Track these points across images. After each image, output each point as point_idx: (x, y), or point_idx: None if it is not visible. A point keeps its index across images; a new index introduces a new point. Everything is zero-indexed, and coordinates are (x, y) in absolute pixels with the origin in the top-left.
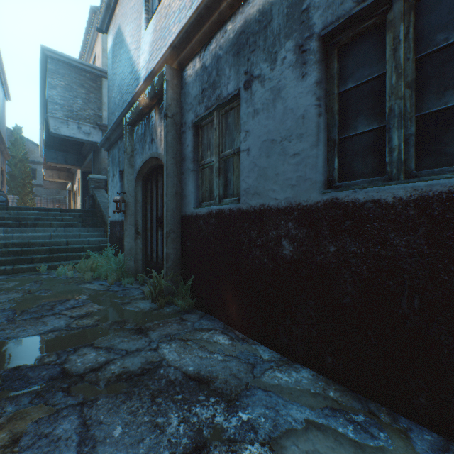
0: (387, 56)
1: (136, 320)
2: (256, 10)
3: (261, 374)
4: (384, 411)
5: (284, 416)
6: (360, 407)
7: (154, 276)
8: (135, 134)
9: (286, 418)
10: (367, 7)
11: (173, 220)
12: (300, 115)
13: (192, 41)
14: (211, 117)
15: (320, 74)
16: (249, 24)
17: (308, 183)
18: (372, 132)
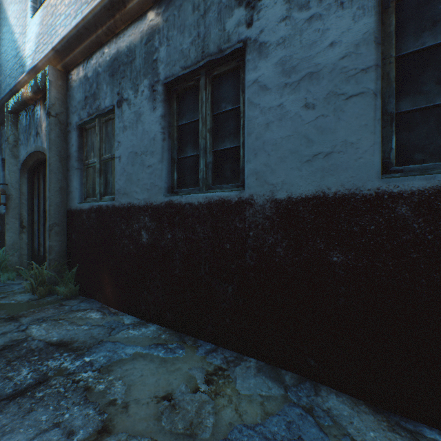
0: (200, 109)
1: (9, 310)
2: (125, 45)
3: (116, 333)
4: (192, 339)
5: (120, 353)
6: (178, 340)
7: (35, 268)
8: (20, 123)
9: (121, 354)
10: (187, 74)
11: (57, 214)
12: (152, 137)
13: (75, 51)
14: (94, 123)
15: (165, 111)
16: (120, 54)
17: (157, 188)
18: (194, 157)
